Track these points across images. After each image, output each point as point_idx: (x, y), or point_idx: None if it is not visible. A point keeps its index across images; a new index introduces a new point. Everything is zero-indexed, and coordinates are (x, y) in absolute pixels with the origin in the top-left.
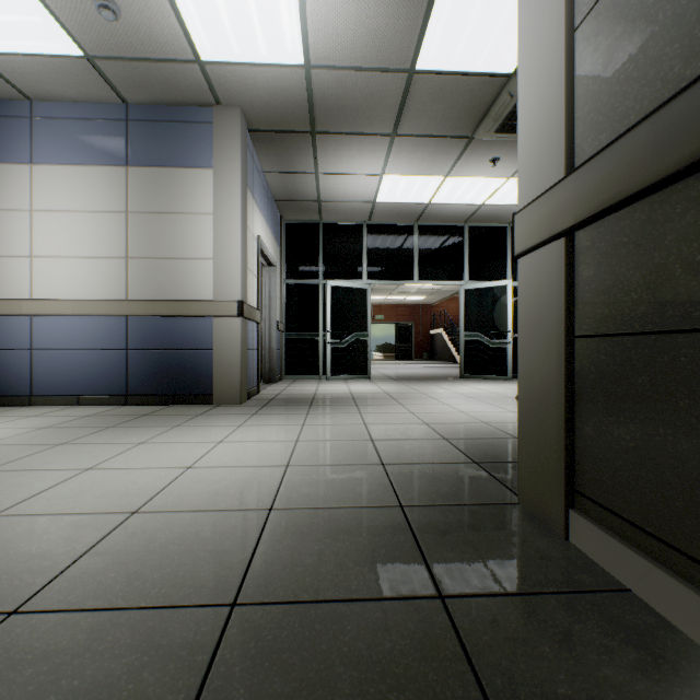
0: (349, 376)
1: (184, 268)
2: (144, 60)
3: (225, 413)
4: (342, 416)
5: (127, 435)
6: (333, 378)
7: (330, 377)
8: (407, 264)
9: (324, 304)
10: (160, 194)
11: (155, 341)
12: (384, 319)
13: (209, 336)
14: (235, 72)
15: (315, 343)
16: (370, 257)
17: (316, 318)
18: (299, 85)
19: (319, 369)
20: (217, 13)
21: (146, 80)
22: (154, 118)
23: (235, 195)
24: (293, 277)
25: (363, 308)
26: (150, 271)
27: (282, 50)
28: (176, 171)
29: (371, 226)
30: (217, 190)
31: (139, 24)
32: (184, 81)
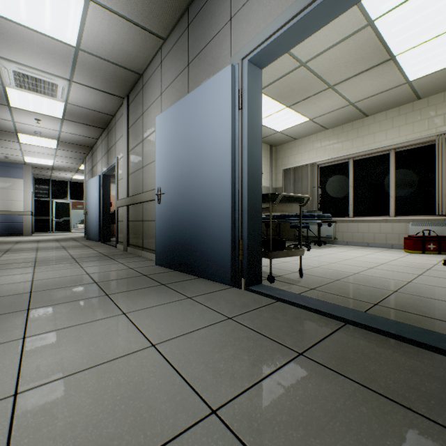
0: (63, 232)
1: (14, 203)
2: (9, 159)
3: (32, 236)
4: (62, 236)
5: (17, 238)
6: (56, 232)
7: (55, 232)
8: None
9: (52, 207)
10: (6, 184)
11: (4, 221)
12: (83, 207)
13: (22, 219)
14: (34, 163)
15: (48, 221)
16: (71, 192)
17: (49, 212)
18: (51, 166)
19: (50, 229)
20: (34, 160)
21: (6, 160)
22: (4, 165)
23: (31, 186)
24: (39, 197)
25: (69, 209)
26: (3, 203)
27: (48, 164)
28: (11, 179)
29: (72, 182)
30: (25, 185)
31: (13, 158)
32: (18, 162)
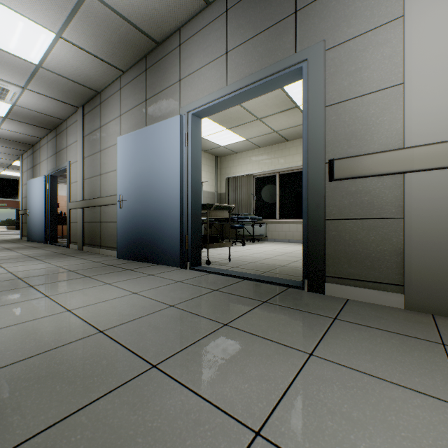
0: None
1: None
2: None
3: None
4: None
5: None
6: None
7: None
8: (16, 193)
9: None
10: None
11: None
12: (7, 206)
13: None
14: None
15: None
16: None
17: None
18: None
19: None
20: None
21: None
22: None
23: None
24: None
25: None
26: None
27: None
28: None
29: None
30: None
31: None
32: None
